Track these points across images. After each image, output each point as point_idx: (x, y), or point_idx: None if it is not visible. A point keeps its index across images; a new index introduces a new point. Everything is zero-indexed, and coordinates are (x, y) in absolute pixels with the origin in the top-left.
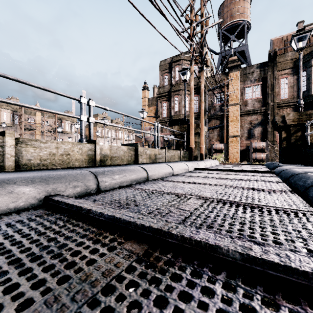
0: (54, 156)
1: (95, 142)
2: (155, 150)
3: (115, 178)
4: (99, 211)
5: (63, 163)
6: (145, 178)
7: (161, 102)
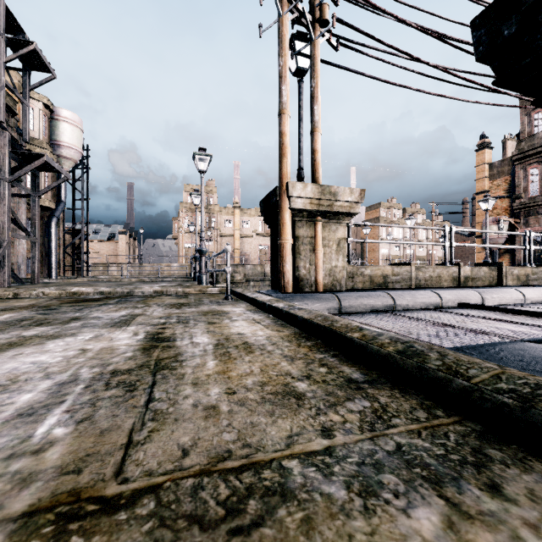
0: (431, 278)
1: (458, 265)
2: (526, 269)
3: (493, 297)
4: (510, 308)
5: (436, 283)
6: (521, 300)
7: (525, 168)
